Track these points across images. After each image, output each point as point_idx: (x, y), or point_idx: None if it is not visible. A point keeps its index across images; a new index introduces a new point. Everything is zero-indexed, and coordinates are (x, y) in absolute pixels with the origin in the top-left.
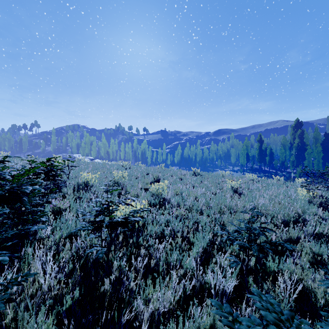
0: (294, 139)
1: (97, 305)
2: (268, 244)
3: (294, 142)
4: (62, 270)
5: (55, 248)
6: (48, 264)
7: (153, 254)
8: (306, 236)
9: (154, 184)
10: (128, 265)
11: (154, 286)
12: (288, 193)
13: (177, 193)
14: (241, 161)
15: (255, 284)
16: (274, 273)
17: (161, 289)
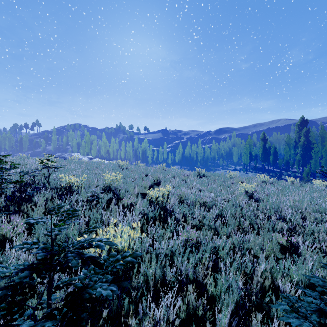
0: (299, 137)
1: None
2: None
3: (299, 140)
4: None
5: None
6: None
7: None
8: None
9: (154, 187)
10: None
11: None
12: (313, 199)
13: (181, 200)
14: (244, 160)
15: None
16: None
17: None
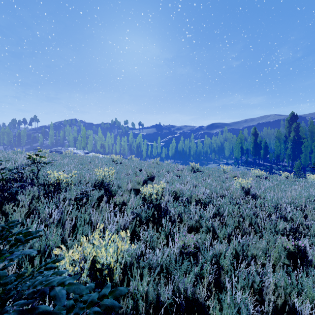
0: (289, 132)
1: None
2: None
3: (289, 135)
4: None
5: None
6: None
7: None
8: None
9: (147, 182)
10: None
11: None
12: (311, 195)
13: (175, 196)
14: (236, 154)
15: None
16: None
17: None
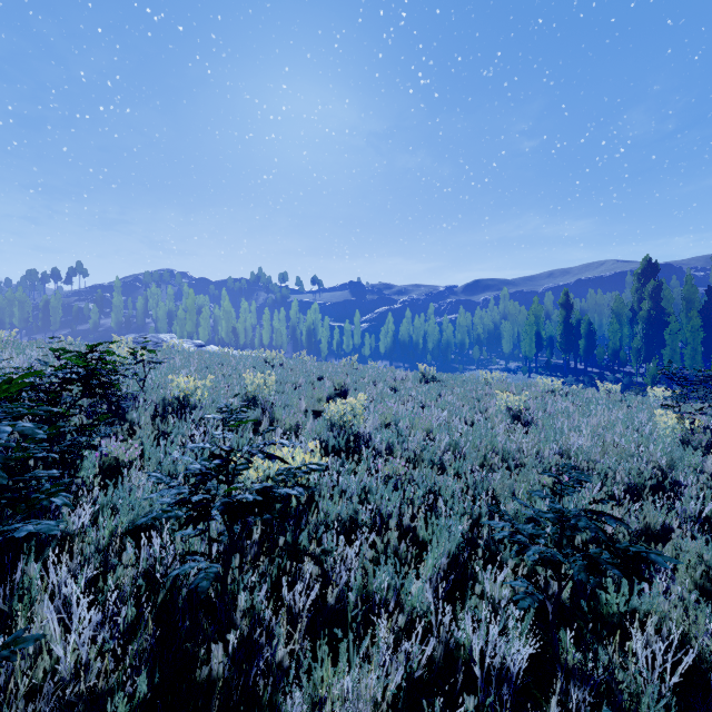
0: (641, 301)
1: (196, 709)
2: (606, 553)
3: (640, 307)
4: (113, 618)
5: (99, 559)
6: (74, 609)
7: (334, 576)
8: (682, 524)
9: (335, 401)
10: (273, 599)
11: (336, 653)
12: (633, 422)
13: (386, 422)
14: (525, 348)
15: (578, 647)
16: (618, 618)
17: (351, 667)
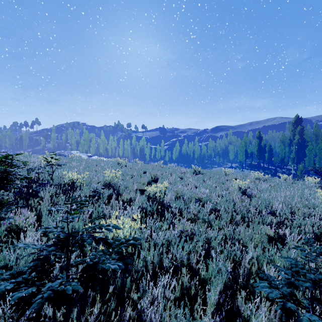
0: (294, 136)
1: None
2: None
3: (294, 138)
4: None
5: None
6: None
7: None
8: None
9: (151, 184)
10: None
11: None
12: (303, 195)
13: (177, 195)
14: (240, 157)
15: None
16: None
17: None
